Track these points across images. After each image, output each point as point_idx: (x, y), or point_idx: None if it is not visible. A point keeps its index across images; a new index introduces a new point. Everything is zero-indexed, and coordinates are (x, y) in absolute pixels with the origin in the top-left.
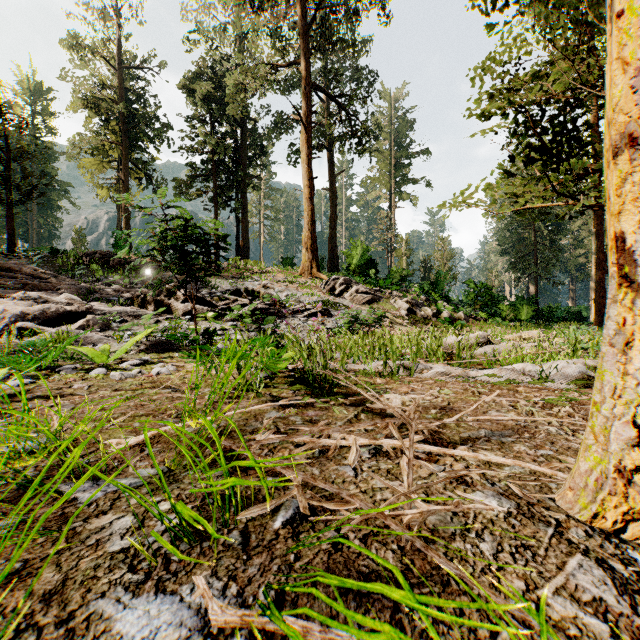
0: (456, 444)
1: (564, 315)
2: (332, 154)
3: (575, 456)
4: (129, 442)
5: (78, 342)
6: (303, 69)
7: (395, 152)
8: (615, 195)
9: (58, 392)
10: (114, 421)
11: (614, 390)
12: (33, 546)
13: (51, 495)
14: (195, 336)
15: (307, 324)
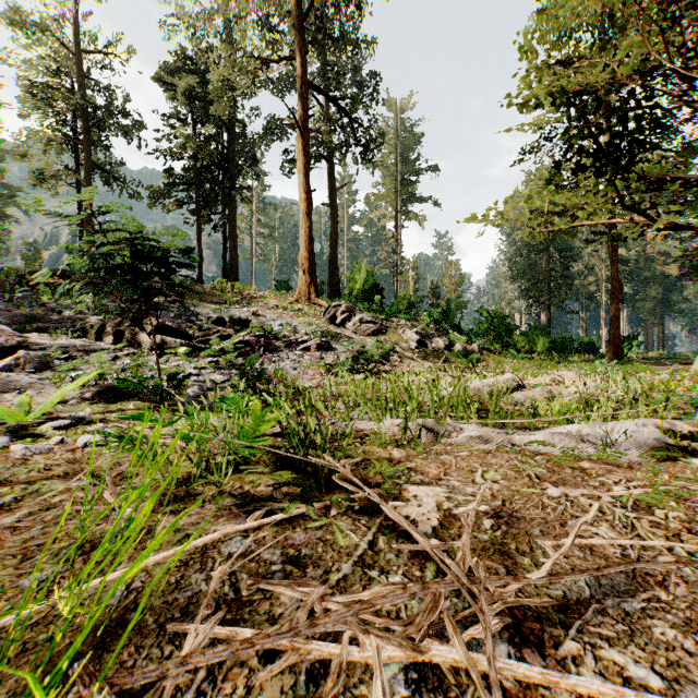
0: (552, 623)
1: (576, 345)
2: (333, 166)
3: None
4: None
5: None
6: (300, 66)
7: (401, 167)
8: None
9: None
10: None
11: None
12: None
13: None
14: (158, 380)
15: (303, 359)
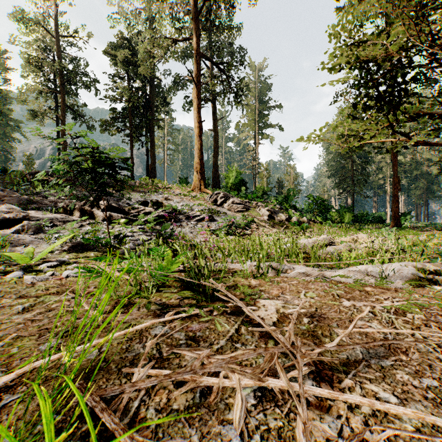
0: (339, 371)
1: (370, 218)
2: (215, 105)
3: None
4: None
5: (12, 244)
6: (194, 43)
7: (258, 106)
8: None
9: None
10: None
11: None
12: None
13: None
14: (108, 239)
15: (197, 227)
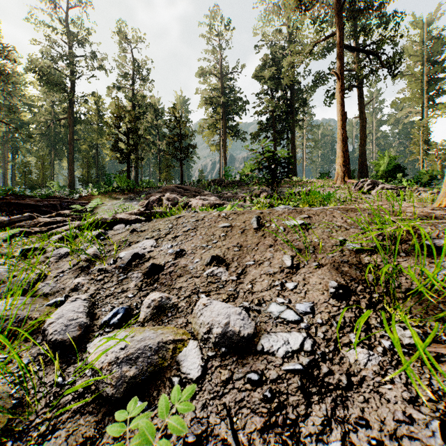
0: None
1: None
2: (362, 90)
3: None
4: None
5: None
6: (337, 38)
7: (427, 70)
8: None
9: None
10: None
11: None
12: None
13: None
14: None
15: None
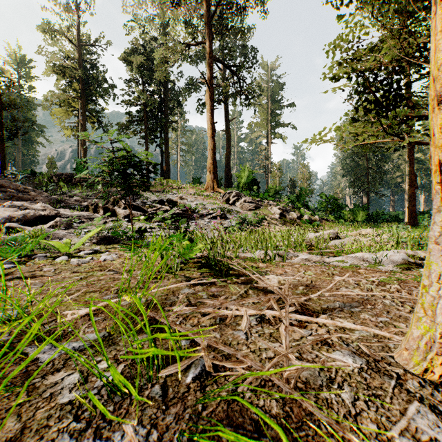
0: (318, 313)
1: (387, 218)
2: (227, 106)
3: (405, 322)
4: (80, 313)
5: (49, 237)
6: (207, 47)
7: (271, 105)
8: (439, 132)
9: (32, 274)
10: (70, 296)
11: (439, 277)
12: (1, 399)
13: (19, 356)
14: (131, 233)
15: (210, 224)
